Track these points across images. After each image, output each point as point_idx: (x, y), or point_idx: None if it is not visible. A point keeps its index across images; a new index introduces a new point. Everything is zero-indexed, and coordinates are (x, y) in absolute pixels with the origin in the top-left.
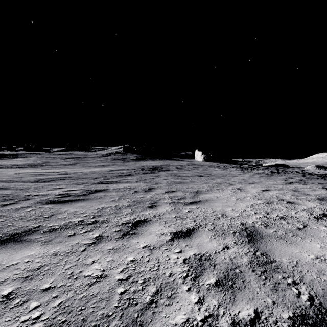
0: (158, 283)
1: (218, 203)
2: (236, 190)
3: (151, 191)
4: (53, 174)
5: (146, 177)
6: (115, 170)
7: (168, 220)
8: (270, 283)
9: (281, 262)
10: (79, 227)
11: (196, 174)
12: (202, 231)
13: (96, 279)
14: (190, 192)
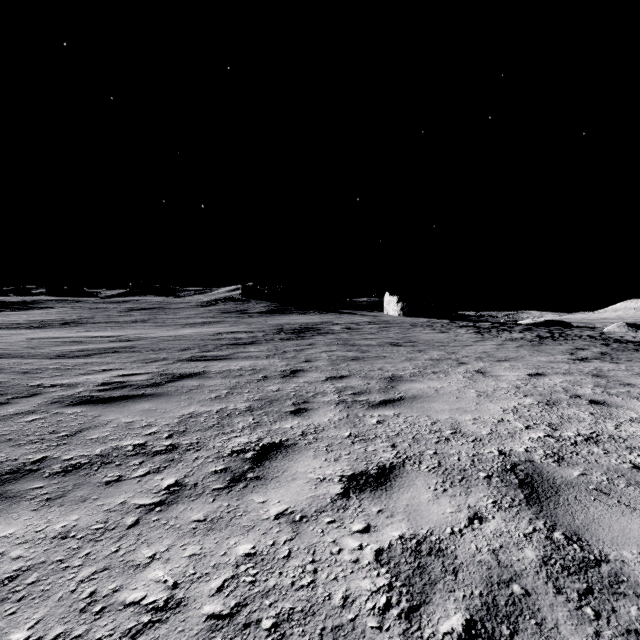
0: (314, 629)
1: (440, 404)
2: (474, 374)
3: (297, 376)
4: (99, 342)
5: (288, 347)
6: (225, 333)
7: (334, 444)
8: (614, 634)
9: (623, 562)
10: (133, 461)
11: (388, 341)
12: (412, 471)
13: (152, 615)
14: (378, 378)
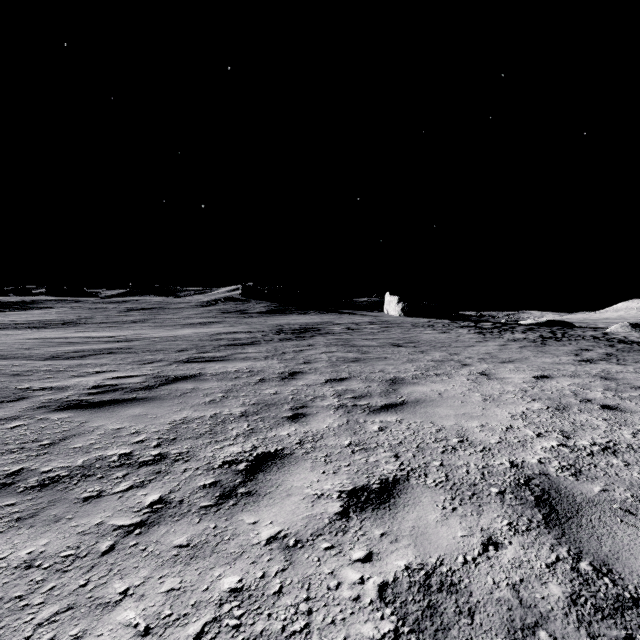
0: None
1: (445, 408)
2: (478, 376)
3: (295, 379)
4: (96, 343)
5: (287, 348)
6: (224, 333)
7: (333, 453)
8: None
9: None
10: (117, 473)
11: (388, 342)
12: (418, 486)
13: None
14: (379, 381)
